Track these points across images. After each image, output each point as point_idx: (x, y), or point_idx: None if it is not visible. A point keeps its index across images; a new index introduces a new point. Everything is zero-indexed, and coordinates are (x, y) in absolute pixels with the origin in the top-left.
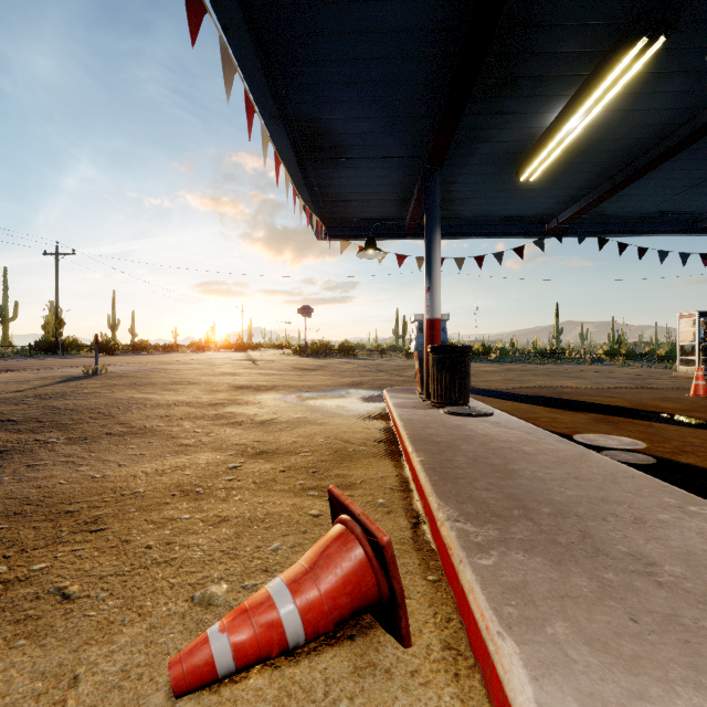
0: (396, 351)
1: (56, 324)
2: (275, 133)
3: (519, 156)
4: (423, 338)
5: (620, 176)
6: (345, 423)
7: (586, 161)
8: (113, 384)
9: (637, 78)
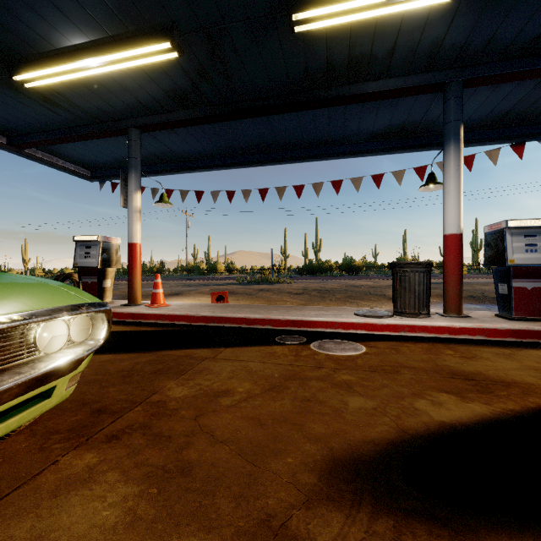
0: None
1: None
2: (362, 156)
3: None
4: (488, 252)
5: None
6: None
7: None
8: None
9: None
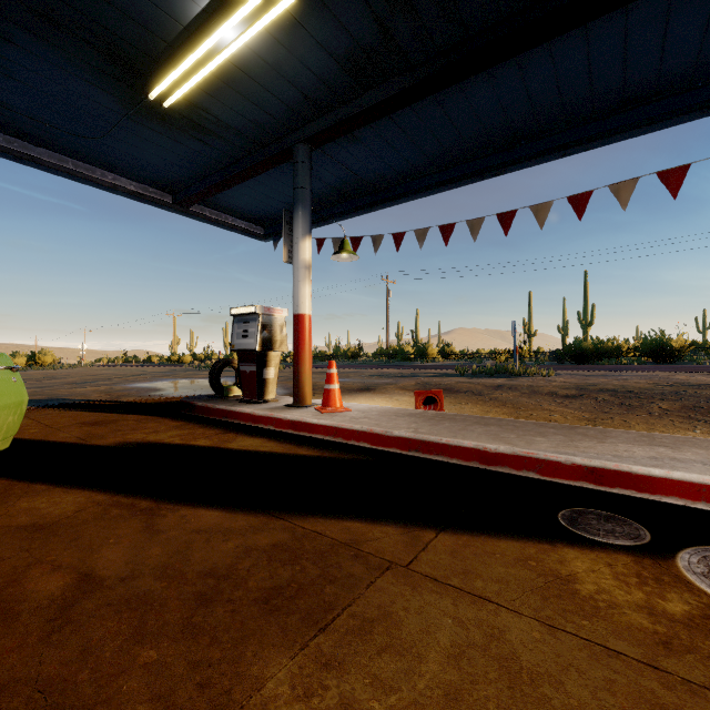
0: None
1: None
2: None
3: None
4: None
5: None
6: None
7: None
8: None
9: None
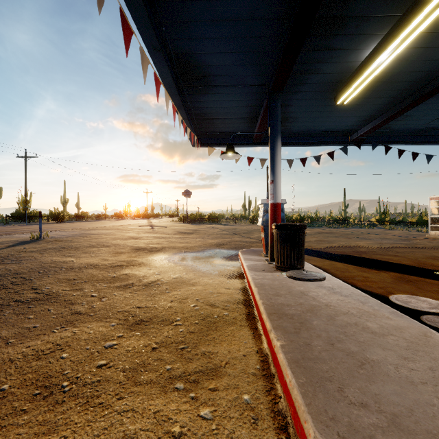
0: (244, 219)
1: (24, 202)
2: (158, 63)
3: (338, 85)
4: (267, 216)
5: (408, 100)
6: (211, 283)
7: (385, 89)
8: (47, 248)
9: (438, 19)
